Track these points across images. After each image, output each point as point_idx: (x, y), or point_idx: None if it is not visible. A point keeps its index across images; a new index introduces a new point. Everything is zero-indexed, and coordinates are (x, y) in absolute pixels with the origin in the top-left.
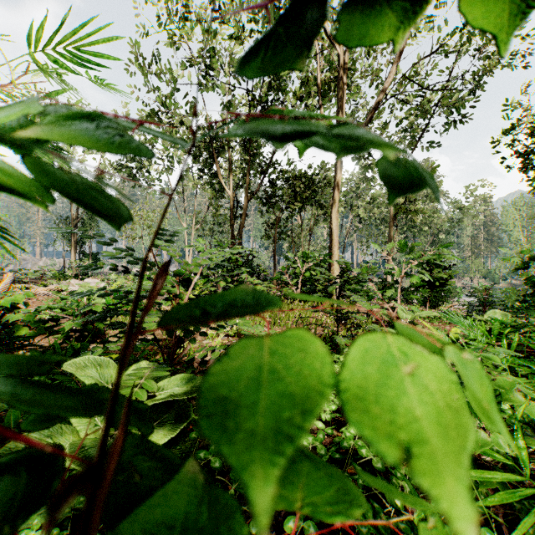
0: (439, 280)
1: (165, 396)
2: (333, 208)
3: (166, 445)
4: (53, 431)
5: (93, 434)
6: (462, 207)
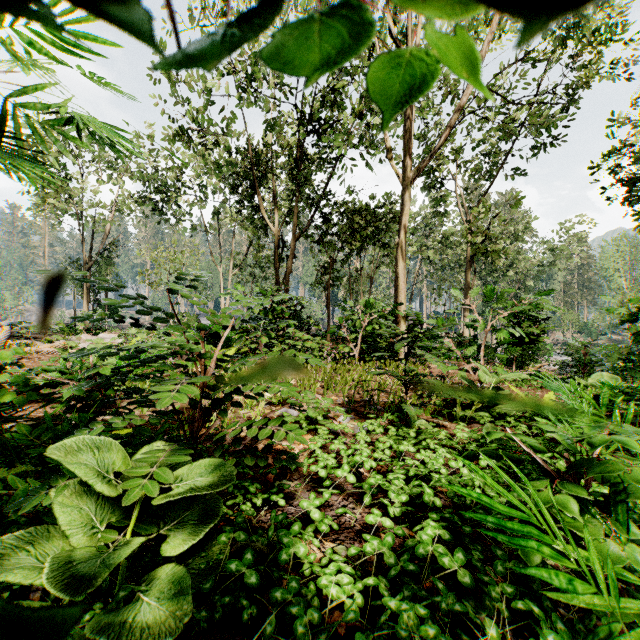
0: (528, 335)
1: (184, 491)
2: (400, 248)
3: (188, 550)
4: (37, 536)
5: (88, 540)
6: (553, 248)
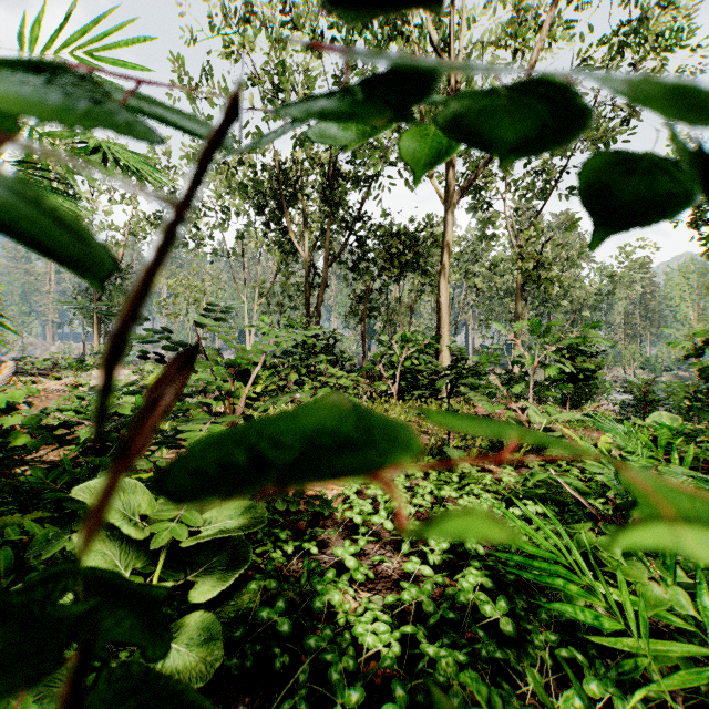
0: (583, 371)
1: (214, 534)
2: (442, 276)
3: (216, 599)
4: None
5: None
6: (613, 275)
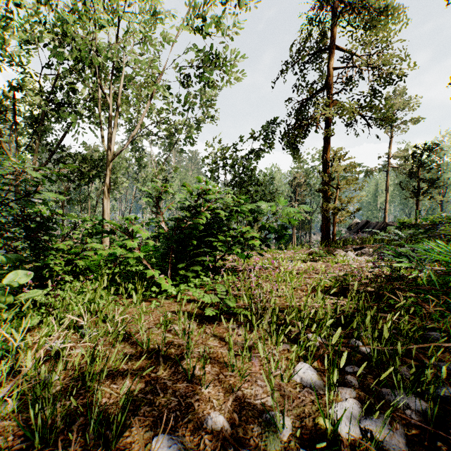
0: (160, 233)
1: None
2: (104, 192)
3: None
4: None
5: None
6: None
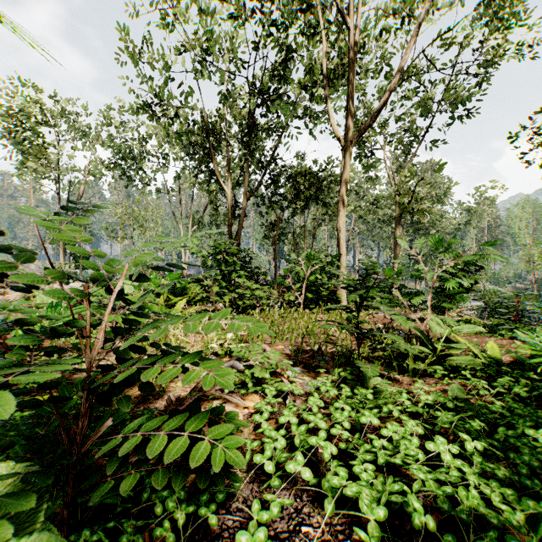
0: (461, 284)
1: None
2: (341, 204)
3: None
4: None
5: None
6: (468, 209)
